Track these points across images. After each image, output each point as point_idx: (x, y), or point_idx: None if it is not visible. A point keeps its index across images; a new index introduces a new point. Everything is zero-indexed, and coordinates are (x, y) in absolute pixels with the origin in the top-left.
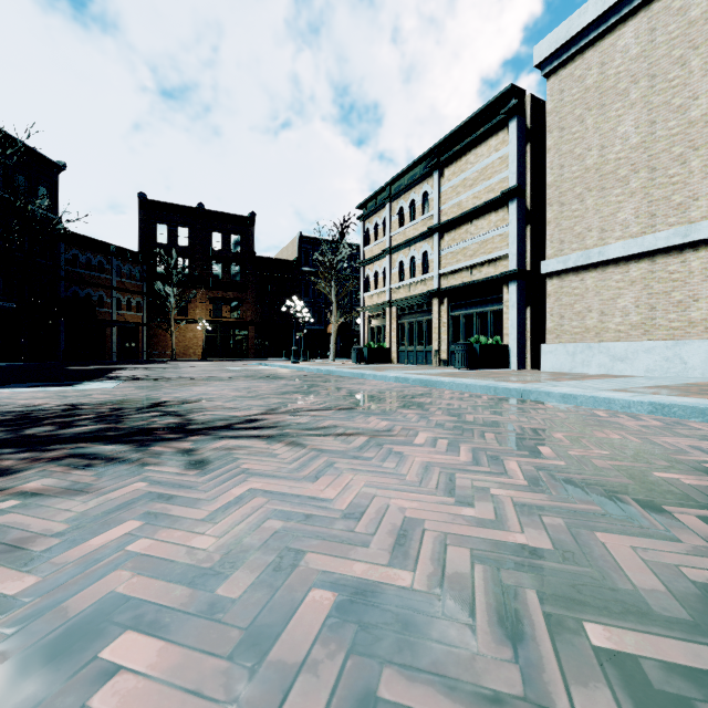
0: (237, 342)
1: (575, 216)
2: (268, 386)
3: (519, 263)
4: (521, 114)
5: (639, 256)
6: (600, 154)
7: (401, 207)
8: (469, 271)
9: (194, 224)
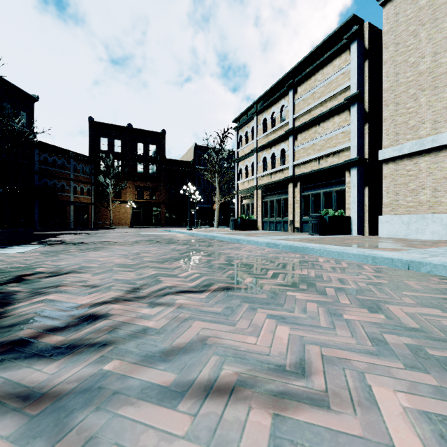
0: (153, 215)
1: (409, 112)
2: (157, 251)
3: (359, 153)
4: (360, 38)
5: None
6: (433, 59)
7: (264, 118)
8: (317, 161)
9: (125, 137)
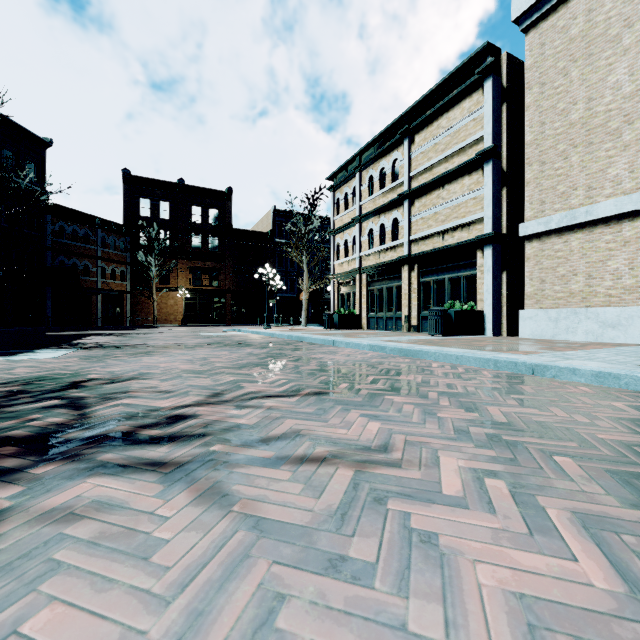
0: (215, 309)
1: (558, 174)
2: (229, 356)
3: (495, 227)
4: (497, 73)
5: (634, 213)
6: (587, 107)
7: (370, 176)
8: (441, 236)
9: (174, 198)
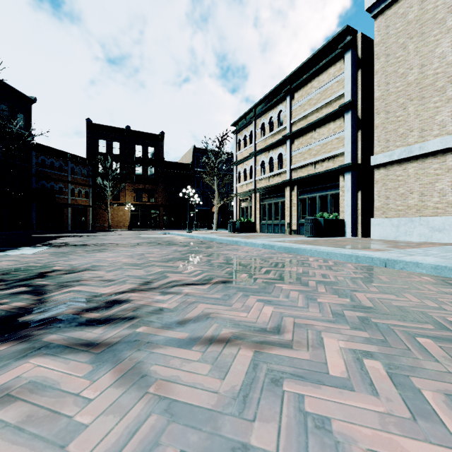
0: (152, 218)
1: (399, 120)
2: (159, 252)
3: (352, 159)
4: (354, 48)
5: None
6: (420, 71)
7: (262, 123)
8: (313, 166)
9: (123, 139)
